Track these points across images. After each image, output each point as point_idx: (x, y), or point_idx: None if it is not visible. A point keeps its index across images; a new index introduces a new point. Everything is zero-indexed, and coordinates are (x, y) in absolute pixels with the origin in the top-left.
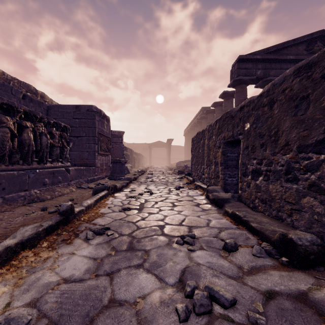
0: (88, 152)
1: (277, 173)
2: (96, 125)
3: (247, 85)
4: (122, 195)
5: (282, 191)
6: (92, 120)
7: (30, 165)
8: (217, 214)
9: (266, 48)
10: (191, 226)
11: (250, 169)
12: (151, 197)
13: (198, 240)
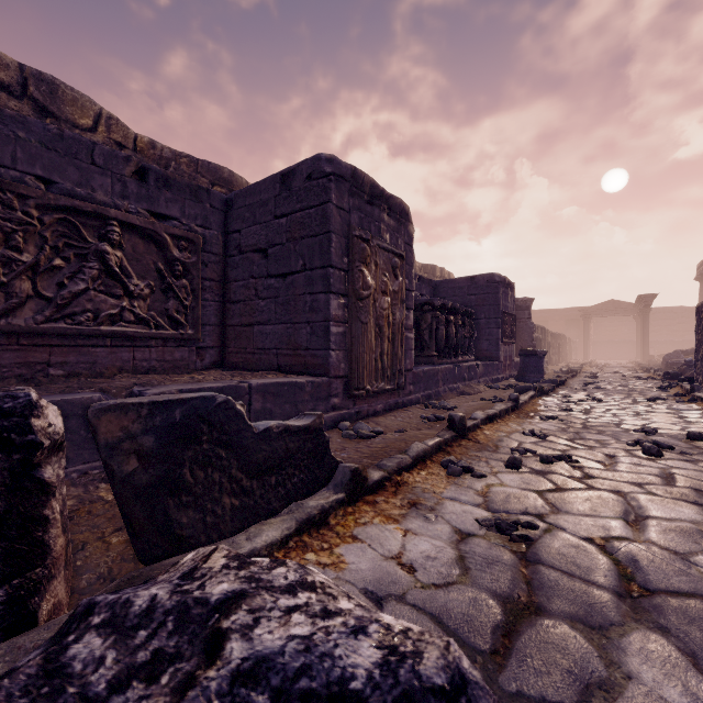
0: (487, 340)
1: None
2: (500, 301)
3: None
4: (552, 399)
5: None
6: (493, 294)
7: (451, 359)
8: None
9: None
10: (656, 428)
11: None
12: (600, 404)
13: (661, 434)
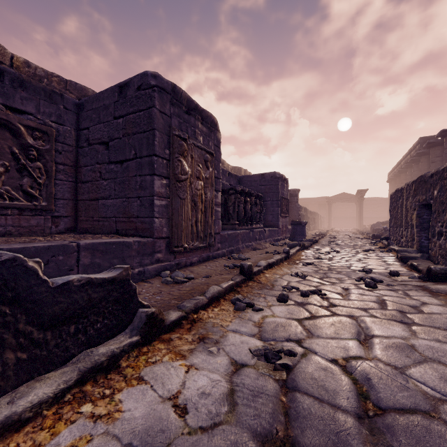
0: (272, 214)
1: None
2: (279, 190)
3: None
4: (310, 251)
5: None
6: (275, 185)
7: (248, 226)
8: (399, 266)
9: None
10: (371, 268)
11: (436, 231)
12: (338, 254)
13: (374, 272)
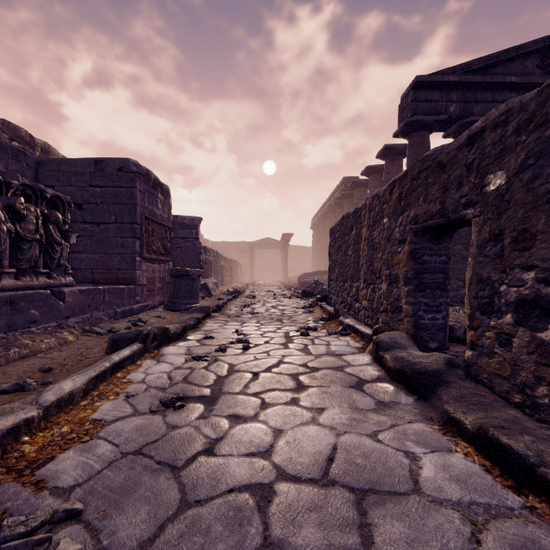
0: (120, 254)
1: None
2: (138, 200)
3: (429, 132)
4: (178, 351)
5: None
6: (128, 189)
7: None
8: (423, 422)
9: (466, 62)
10: (360, 488)
11: (510, 296)
12: (245, 357)
13: None
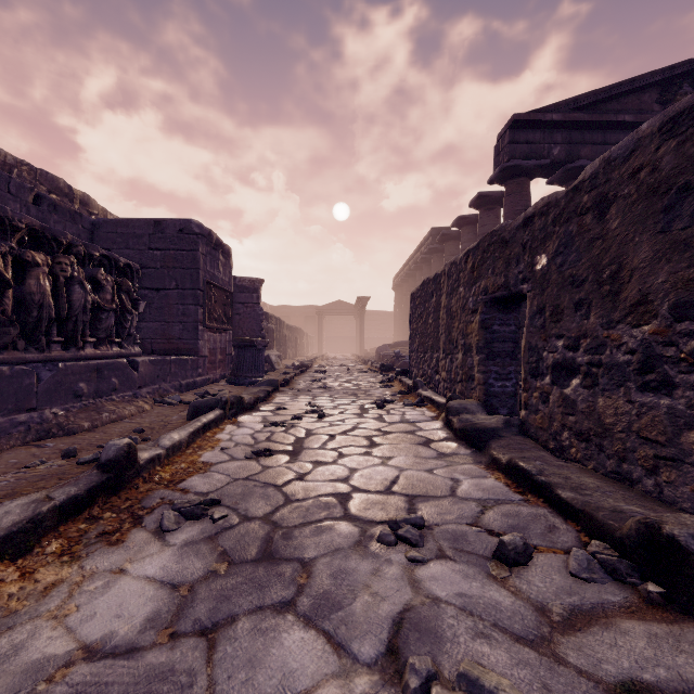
0: (181, 323)
1: (616, 370)
2: (200, 264)
3: (530, 179)
4: (255, 419)
5: (631, 412)
6: (190, 252)
7: (45, 352)
8: (473, 464)
9: (572, 98)
10: (413, 495)
11: (549, 360)
12: (321, 424)
13: (433, 534)
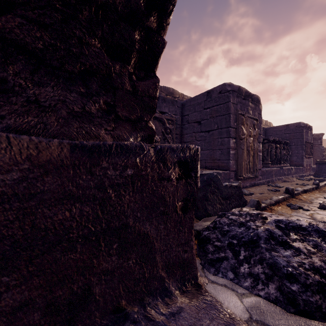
0: (296, 156)
1: None
2: (303, 136)
3: None
4: None
5: None
6: (300, 133)
7: (277, 165)
8: None
9: None
10: None
11: None
12: None
13: None
